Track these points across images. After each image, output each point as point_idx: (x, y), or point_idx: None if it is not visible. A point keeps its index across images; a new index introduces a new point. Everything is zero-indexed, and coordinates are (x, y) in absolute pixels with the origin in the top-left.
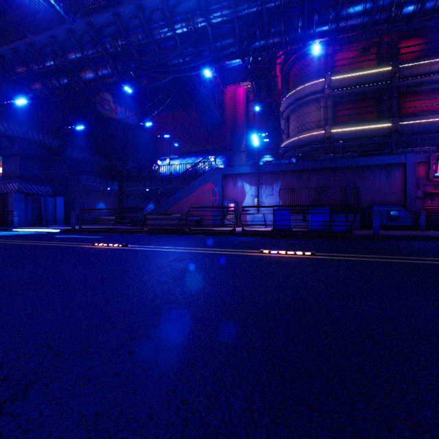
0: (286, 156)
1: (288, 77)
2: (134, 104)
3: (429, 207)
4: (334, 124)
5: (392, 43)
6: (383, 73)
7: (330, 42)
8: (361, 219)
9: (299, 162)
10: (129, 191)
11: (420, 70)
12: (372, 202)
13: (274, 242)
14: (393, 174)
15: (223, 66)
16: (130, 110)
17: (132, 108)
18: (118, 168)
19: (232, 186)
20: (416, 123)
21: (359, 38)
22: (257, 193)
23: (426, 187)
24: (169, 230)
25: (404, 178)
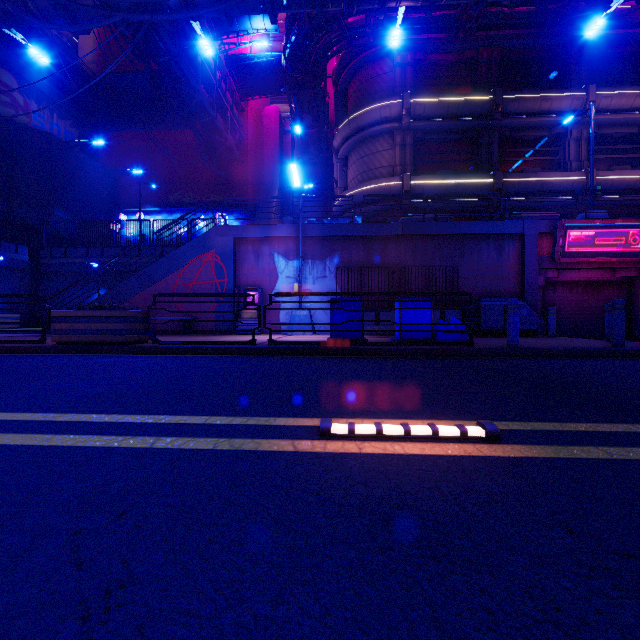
0: (347, 212)
1: (346, 94)
2: (72, 106)
3: (550, 302)
4: (415, 173)
5: (492, 62)
6: (483, 103)
7: (409, 45)
8: (463, 319)
9: (369, 223)
10: (54, 266)
11: (528, 107)
12: (478, 292)
13: (342, 373)
14: (506, 250)
15: (240, 59)
16: (62, 114)
17: (67, 111)
18: (30, 220)
19: (254, 260)
20: (524, 181)
21: (450, 47)
22: (298, 274)
23: (549, 272)
24: (105, 343)
25: (521, 256)
